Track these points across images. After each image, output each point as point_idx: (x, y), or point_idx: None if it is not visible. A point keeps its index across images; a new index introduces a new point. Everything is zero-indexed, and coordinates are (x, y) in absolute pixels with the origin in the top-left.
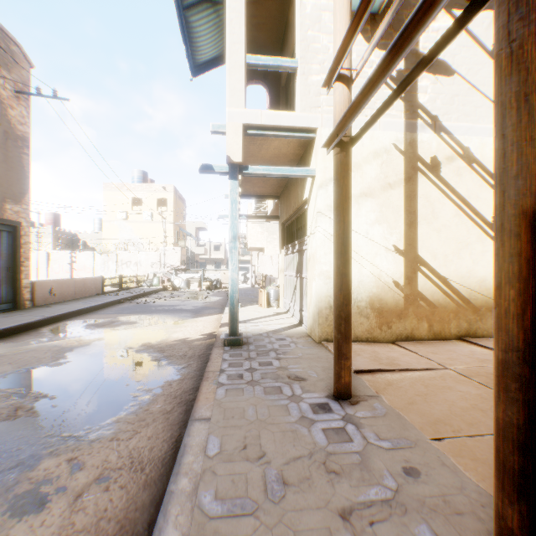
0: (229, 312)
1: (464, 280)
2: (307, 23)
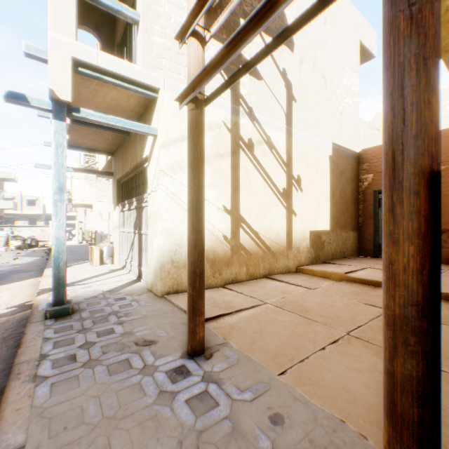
0: (54, 278)
1: (268, 234)
2: None
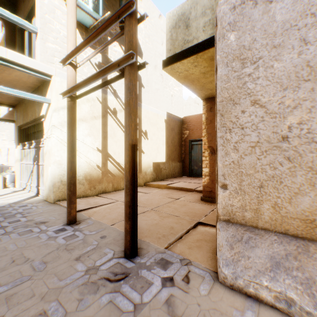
0: None
1: None
2: (46, 9)
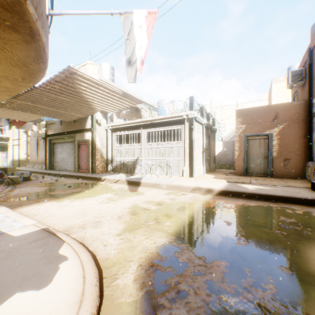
0: None
1: None
2: None
